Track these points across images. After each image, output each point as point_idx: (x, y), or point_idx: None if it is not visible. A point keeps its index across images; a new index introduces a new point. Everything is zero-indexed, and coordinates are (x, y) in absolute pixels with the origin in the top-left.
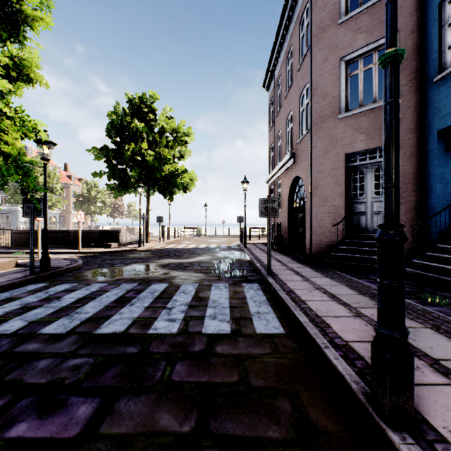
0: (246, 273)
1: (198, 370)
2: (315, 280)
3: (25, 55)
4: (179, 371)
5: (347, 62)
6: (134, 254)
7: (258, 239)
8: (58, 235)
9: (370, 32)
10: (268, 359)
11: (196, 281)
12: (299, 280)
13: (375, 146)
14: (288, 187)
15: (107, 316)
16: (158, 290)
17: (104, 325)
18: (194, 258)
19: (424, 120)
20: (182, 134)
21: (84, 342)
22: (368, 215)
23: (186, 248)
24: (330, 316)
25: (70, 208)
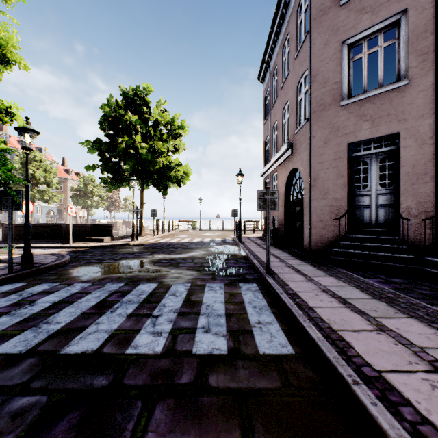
0: (242, 271)
1: (184, 418)
2: (319, 280)
3: (1, 33)
4: (158, 419)
5: (349, 46)
6: (126, 248)
7: (253, 233)
8: (51, 229)
9: (375, 12)
10: (278, 398)
11: (189, 280)
12: (302, 279)
13: (381, 134)
14: (285, 180)
15: (81, 328)
16: (146, 292)
17: (75, 340)
18: (188, 254)
19: (437, 105)
20: (177, 127)
21: (44, 367)
22: (372, 208)
23: (180, 242)
24: (348, 330)
25: (67, 202)
